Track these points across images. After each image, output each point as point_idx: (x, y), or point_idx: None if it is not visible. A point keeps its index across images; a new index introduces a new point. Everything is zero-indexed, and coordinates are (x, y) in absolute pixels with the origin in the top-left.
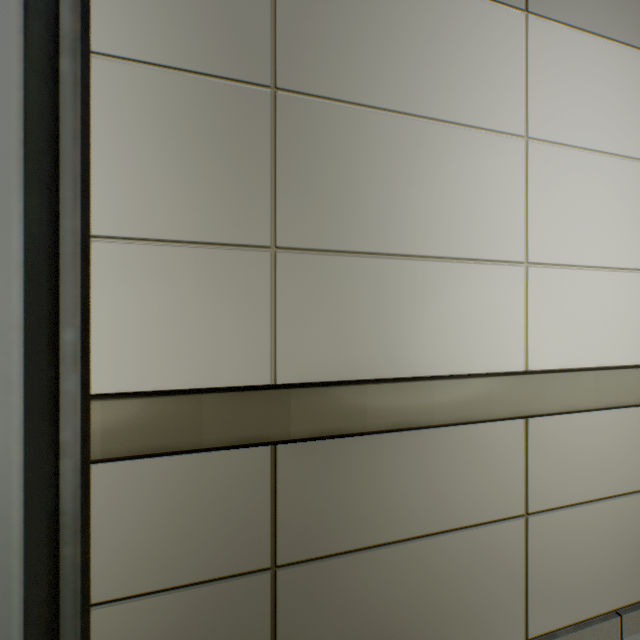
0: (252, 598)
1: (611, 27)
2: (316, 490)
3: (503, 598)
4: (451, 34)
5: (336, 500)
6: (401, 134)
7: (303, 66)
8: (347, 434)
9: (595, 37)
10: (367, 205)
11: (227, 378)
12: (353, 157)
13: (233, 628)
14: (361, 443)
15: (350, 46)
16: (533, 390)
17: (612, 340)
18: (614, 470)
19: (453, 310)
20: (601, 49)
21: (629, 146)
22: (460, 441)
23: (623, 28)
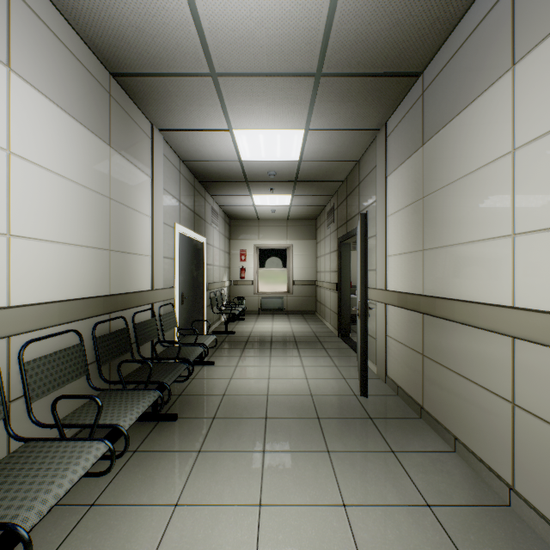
0: (419, 361)
1: None
2: (430, 334)
3: (497, 443)
4: (471, 127)
5: (435, 341)
6: (452, 191)
7: (428, 185)
8: (431, 315)
9: None
10: (443, 227)
11: (415, 291)
12: (439, 210)
13: (416, 367)
14: (441, 322)
15: (438, 167)
16: (502, 317)
17: None
18: None
19: (472, 268)
20: None
21: None
22: (475, 337)
23: None
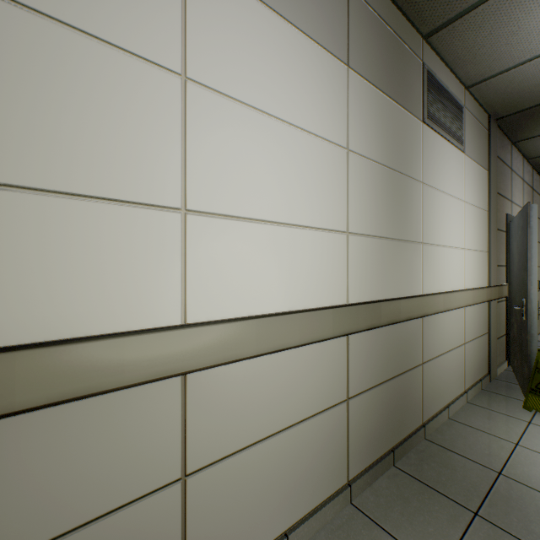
0: None
1: (281, 4)
2: None
3: None
4: None
5: None
6: None
7: None
8: None
9: (265, 6)
10: None
11: None
12: None
13: None
14: None
15: None
16: (184, 345)
17: (282, 288)
18: (284, 406)
19: (72, 258)
20: (271, 20)
21: (298, 117)
22: (84, 418)
23: (292, 10)
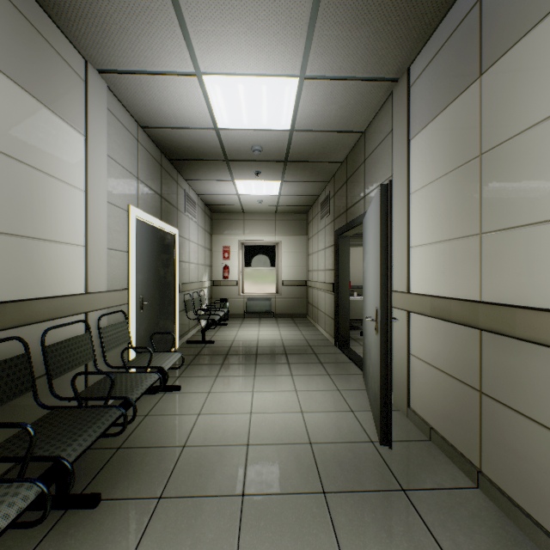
0: (472, 400)
1: None
2: (498, 363)
3: None
4: None
5: (509, 375)
6: None
7: (492, 133)
8: (504, 334)
9: None
10: (528, 193)
11: (464, 295)
12: (519, 167)
13: (466, 407)
14: (524, 347)
15: (517, 99)
16: None
17: None
18: None
19: None
20: None
21: None
22: None
23: None
